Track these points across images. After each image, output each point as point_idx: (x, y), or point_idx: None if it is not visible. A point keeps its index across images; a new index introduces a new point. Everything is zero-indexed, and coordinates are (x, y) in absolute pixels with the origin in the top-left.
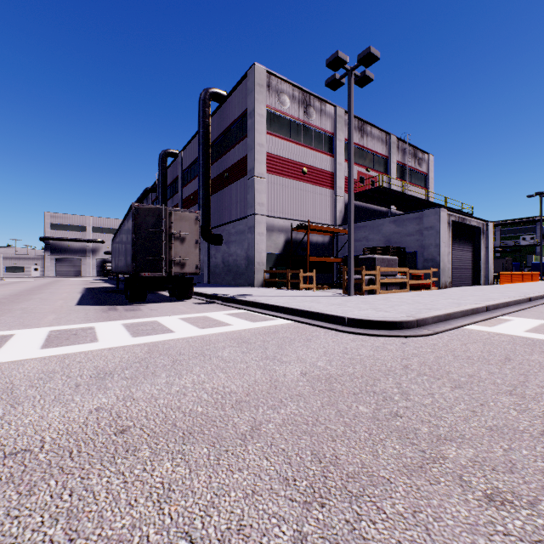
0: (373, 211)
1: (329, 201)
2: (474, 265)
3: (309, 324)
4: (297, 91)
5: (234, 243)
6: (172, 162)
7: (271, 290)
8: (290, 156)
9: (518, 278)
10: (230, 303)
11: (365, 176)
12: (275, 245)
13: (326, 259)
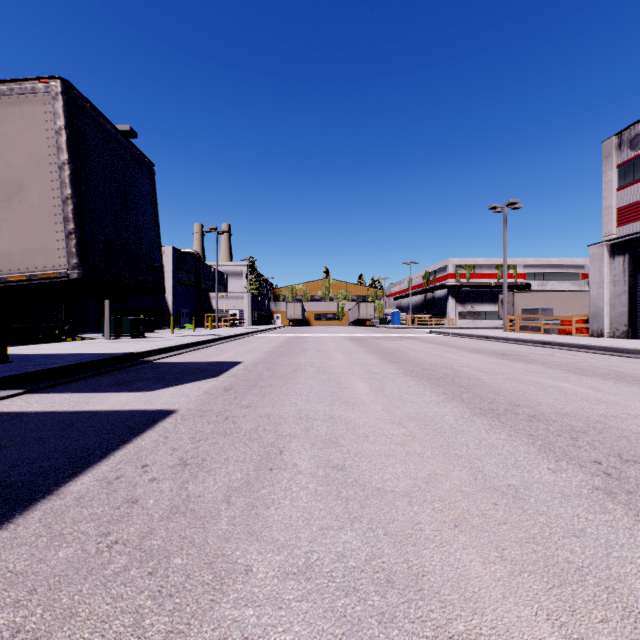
0: None
1: None
2: None
3: None
4: None
5: None
6: None
7: None
8: None
9: None
10: None
11: None
12: None
13: None
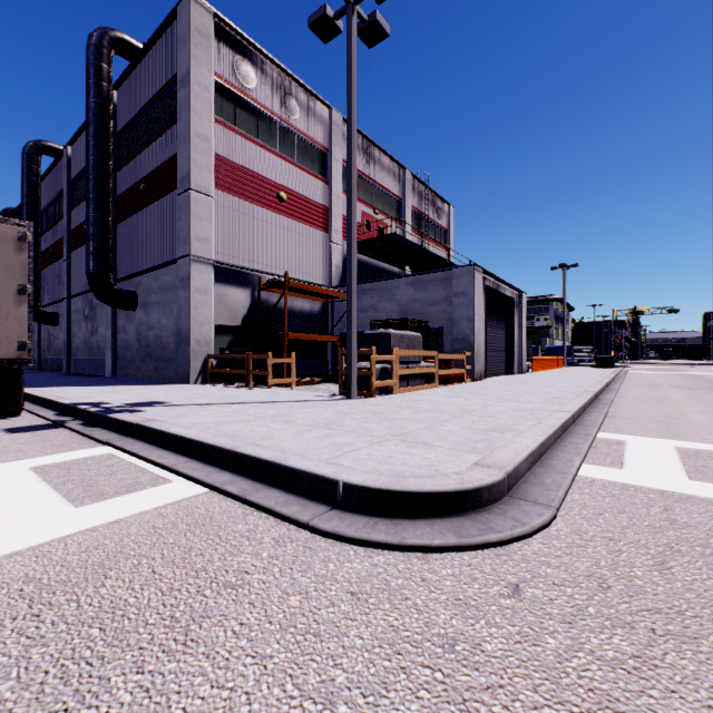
0: (383, 271)
1: (321, 250)
2: (507, 348)
3: (243, 500)
4: (269, 66)
5: (156, 306)
6: (54, 165)
7: (216, 389)
8: (257, 168)
9: (547, 364)
10: (97, 425)
11: (373, 220)
12: (231, 311)
13: (316, 337)
